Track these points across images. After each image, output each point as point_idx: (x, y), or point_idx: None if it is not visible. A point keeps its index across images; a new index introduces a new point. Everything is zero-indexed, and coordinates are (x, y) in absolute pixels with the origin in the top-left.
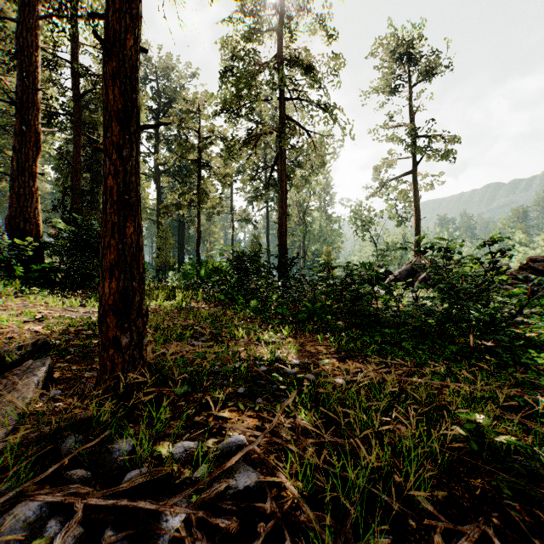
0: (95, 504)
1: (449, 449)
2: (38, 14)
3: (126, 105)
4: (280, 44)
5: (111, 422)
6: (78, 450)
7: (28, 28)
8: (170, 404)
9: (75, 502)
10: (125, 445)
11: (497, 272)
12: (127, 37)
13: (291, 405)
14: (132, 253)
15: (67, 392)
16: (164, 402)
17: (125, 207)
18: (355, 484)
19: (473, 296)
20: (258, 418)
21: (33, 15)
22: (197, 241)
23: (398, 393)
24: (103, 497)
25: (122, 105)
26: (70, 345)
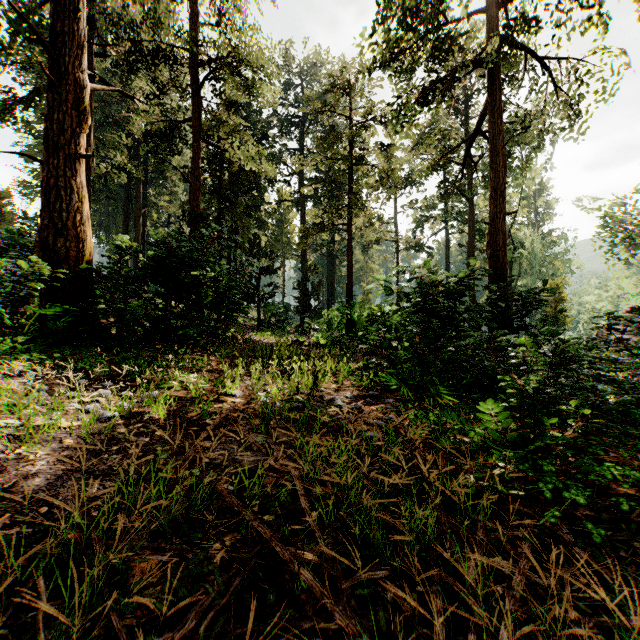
0: None
1: None
2: None
3: None
4: None
5: None
6: None
7: None
8: None
9: None
10: None
11: None
12: None
13: None
14: None
15: None
16: None
17: None
18: None
19: None
20: None
21: None
22: (347, 275)
23: None
24: None
25: None
26: None
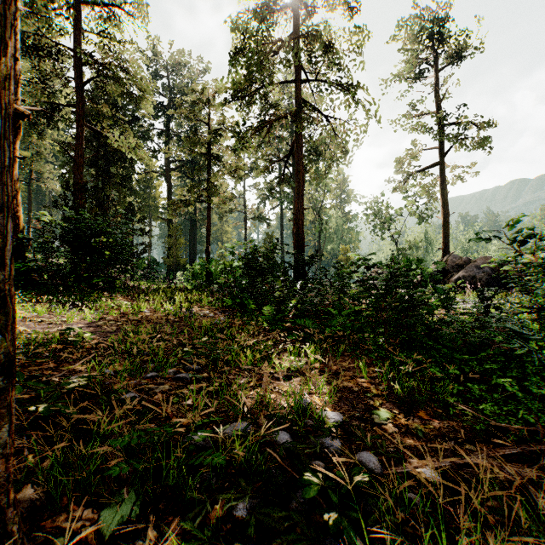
0: None
1: None
2: None
3: None
4: (297, 21)
5: None
6: None
7: None
8: None
9: None
10: None
11: None
12: None
13: None
14: None
15: None
16: None
17: None
18: None
19: None
20: None
21: None
22: (207, 239)
23: None
24: None
25: None
26: None
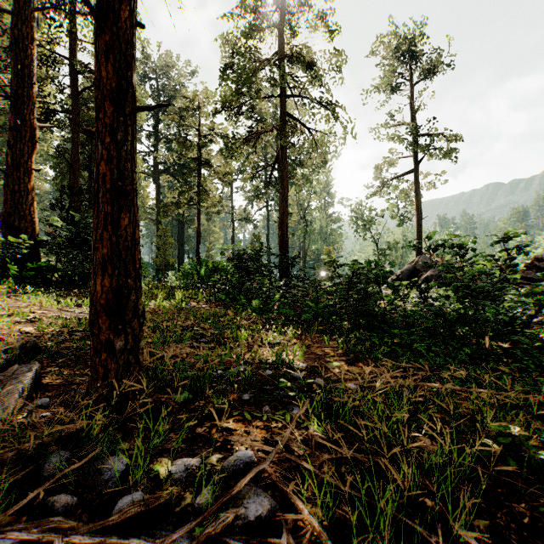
0: (79, 542)
1: (481, 465)
2: (34, 5)
3: (120, 84)
4: (282, 41)
5: (103, 435)
6: (62, 474)
7: (23, 20)
8: (169, 413)
9: (54, 540)
10: (117, 464)
11: (510, 270)
12: (121, 9)
13: (302, 415)
14: (127, 247)
15: (56, 400)
16: (162, 412)
17: (119, 196)
18: (383, 512)
19: (490, 295)
20: (266, 429)
21: (28, 7)
22: (197, 241)
23: (416, 400)
24: (88, 533)
25: (116, 84)
26: (63, 347)
